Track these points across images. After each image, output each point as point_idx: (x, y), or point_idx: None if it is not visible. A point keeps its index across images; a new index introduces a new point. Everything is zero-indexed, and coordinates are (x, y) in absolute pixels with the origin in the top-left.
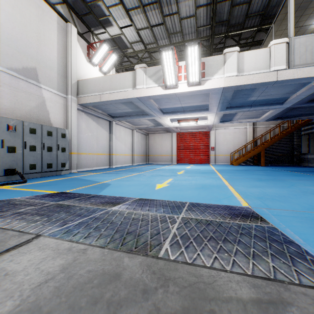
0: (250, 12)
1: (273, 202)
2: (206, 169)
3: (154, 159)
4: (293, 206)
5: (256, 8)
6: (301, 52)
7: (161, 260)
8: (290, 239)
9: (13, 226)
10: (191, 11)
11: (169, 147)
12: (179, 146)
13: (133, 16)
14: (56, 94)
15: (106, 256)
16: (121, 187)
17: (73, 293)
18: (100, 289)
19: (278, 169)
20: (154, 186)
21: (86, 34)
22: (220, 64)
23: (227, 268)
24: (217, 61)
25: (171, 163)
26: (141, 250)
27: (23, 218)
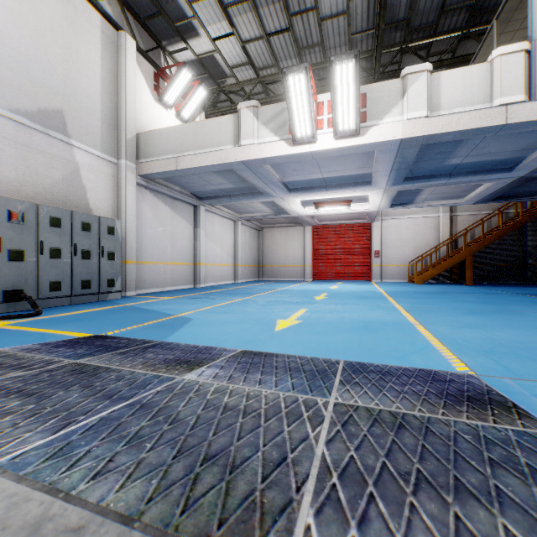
0: (449, 2)
1: (519, 363)
2: (367, 290)
3: (273, 273)
4: None
5: None
6: None
7: None
8: None
9: None
10: (339, 3)
11: (298, 252)
12: (316, 250)
13: (236, 17)
14: (99, 157)
15: None
16: (211, 326)
17: None
18: None
19: (501, 290)
20: (272, 324)
21: (152, 52)
22: (395, 95)
23: None
24: (389, 90)
25: (303, 279)
26: (235, 536)
27: None
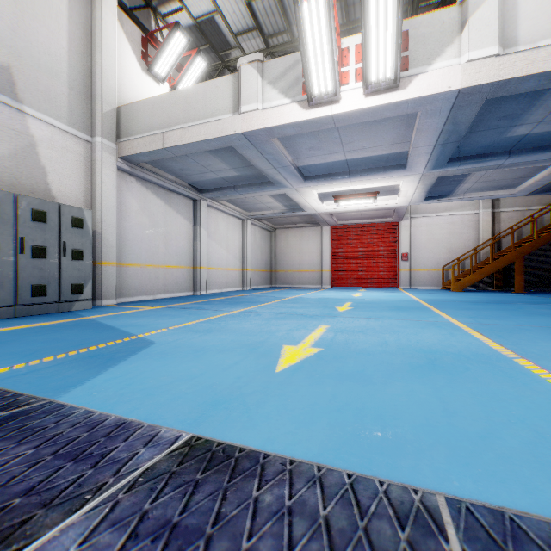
0: None
1: None
2: (399, 298)
3: (287, 279)
4: None
5: None
6: None
7: None
8: None
9: None
10: None
11: (315, 256)
12: (335, 253)
13: None
14: (65, 132)
15: None
16: (172, 359)
17: None
18: None
19: None
20: (273, 356)
21: (140, 13)
22: (450, 30)
23: None
24: (441, 24)
25: (320, 285)
26: None
27: None
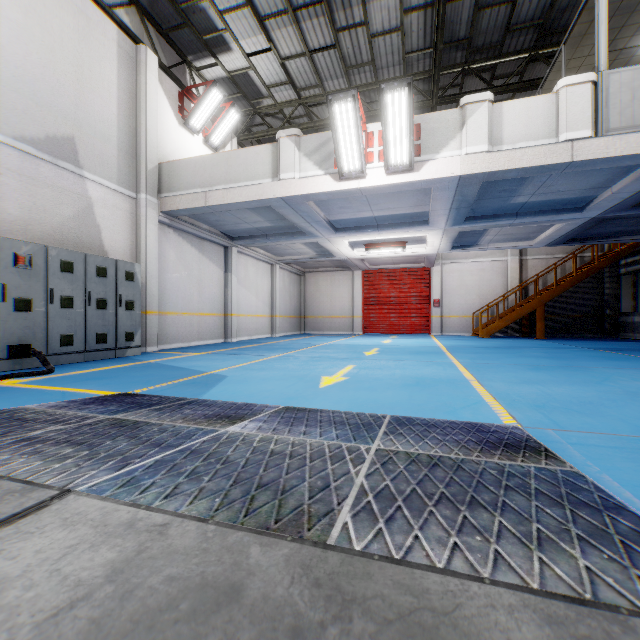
0: (515, 20)
1: (567, 416)
2: (424, 344)
3: (317, 325)
4: (612, 424)
5: (528, 13)
6: (623, 101)
7: (333, 552)
8: (616, 501)
9: (13, 470)
10: (392, 19)
11: (346, 301)
12: (367, 299)
13: (274, 31)
14: (115, 191)
15: (211, 543)
16: (249, 383)
17: (131, 634)
18: (194, 626)
19: (573, 344)
20: (316, 381)
21: (176, 68)
22: (453, 127)
23: (484, 573)
24: (446, 121)
25: (351, 332)
26: (289, 528)
27: (38, 450)
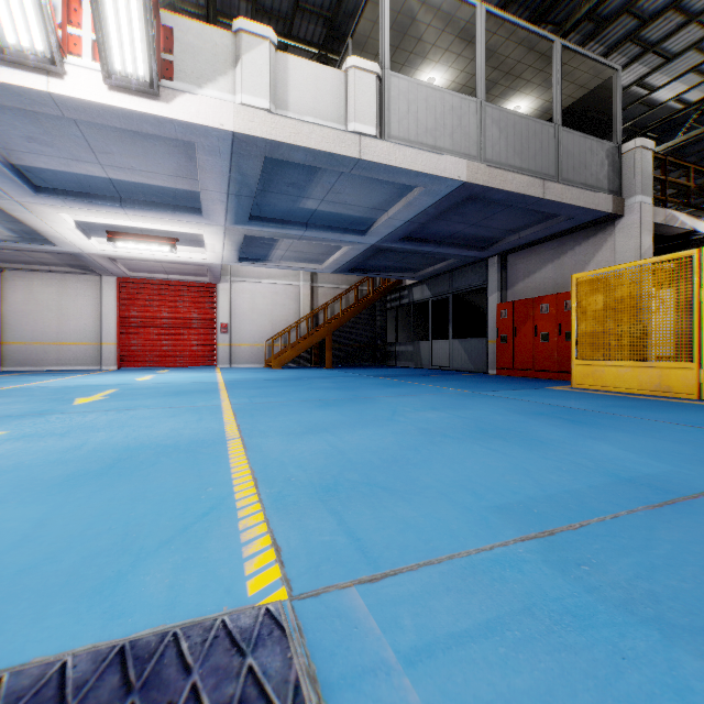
0: None
1: (375, 511)
2: (199, 380)
3: (31, 357)
4: (442, 515)
5: None
6: (402, 111)
7: None
8: None
9: None
10: None
11: (89, 320)
12: (126, 319)
13: None
14: None
15: None
16: None
17: None
18: None
19: (357, 372)
20: None
21: None
22: (224, 58)
23: None
24: (213, 44)
25: (98, 367)
26: None
27: None
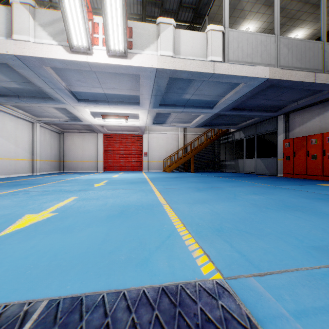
0: (184, 0)
1: (247, 243)
2: (137, 177)
3: (73, 166)
4: (283, 248)
5: None
6: (235, 47)
7: None
8: None
9: None
10: None
11: (93, 151)
12: (106, 151)
13: None
14: None
15: None
16: None
17: None
18: None
19: (207, 174)
20: (7, 224)
21: None
22: (153, 36)
23: None
24: (148, 30)
25: (96, 171)
26: None
27: None
